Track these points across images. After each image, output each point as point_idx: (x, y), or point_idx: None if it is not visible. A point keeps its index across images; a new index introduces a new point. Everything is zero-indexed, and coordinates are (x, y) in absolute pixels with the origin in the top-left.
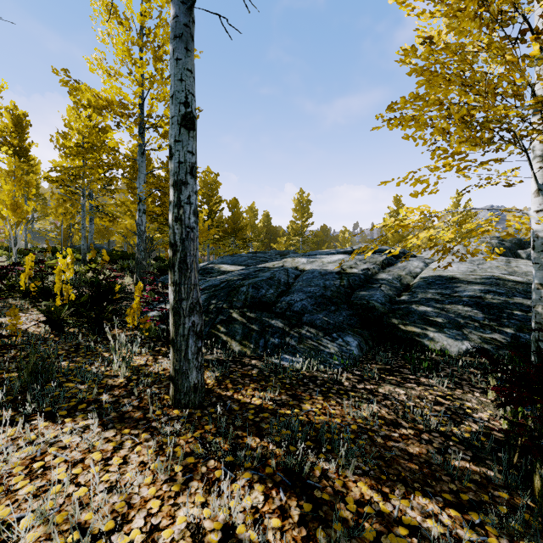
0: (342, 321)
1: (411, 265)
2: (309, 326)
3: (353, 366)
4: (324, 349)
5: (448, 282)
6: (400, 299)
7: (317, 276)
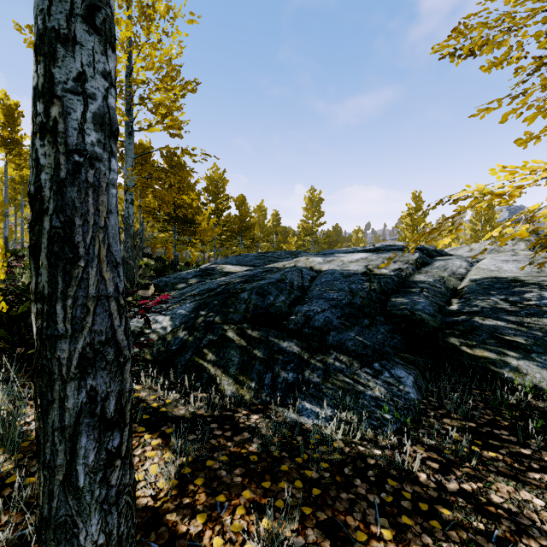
0: (382, 342)
1: (453, 264)
2: (337, 350)
3: (416, 425)
4: (364, 390)
5: (512, 285)
6: (453, 309)
7: (339, 277)
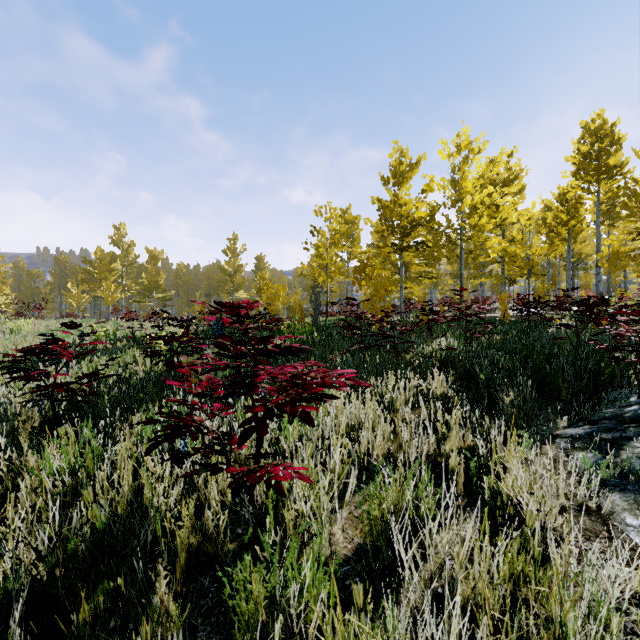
0: None
1: None
2: None
3: None
4: None
5: None
6: None
7: None
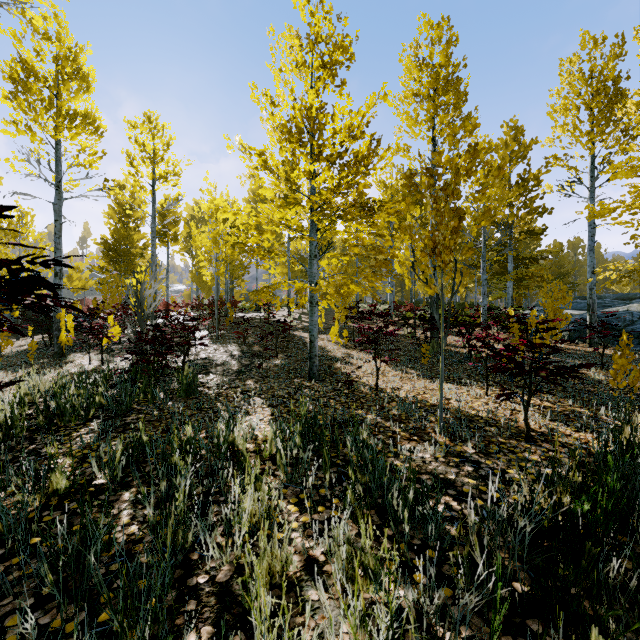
0: None
1: None
2: None
3: None
4: None
5: None
6: None
7: None
